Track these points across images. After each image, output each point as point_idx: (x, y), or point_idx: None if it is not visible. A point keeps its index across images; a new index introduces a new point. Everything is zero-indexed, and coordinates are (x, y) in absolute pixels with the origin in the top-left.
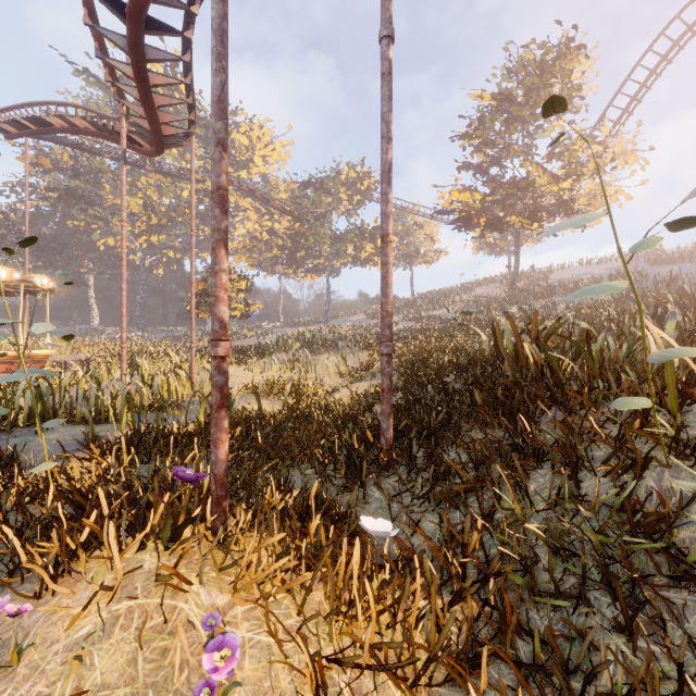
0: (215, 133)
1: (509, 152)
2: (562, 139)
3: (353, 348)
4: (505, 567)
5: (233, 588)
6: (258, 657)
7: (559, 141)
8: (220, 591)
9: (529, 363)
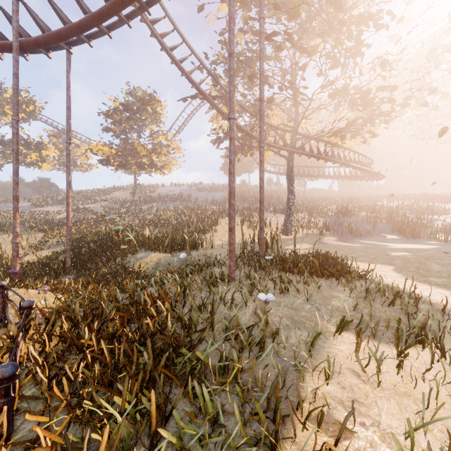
0: (15, 181)
1: (131, 128)
2: (155, 131)
3: (29, 231)
4: (99, 277)
5: (40, 287)
6: (49, 295)
7: (154, 132)
8: (35, 289)
9: (114, 240)
